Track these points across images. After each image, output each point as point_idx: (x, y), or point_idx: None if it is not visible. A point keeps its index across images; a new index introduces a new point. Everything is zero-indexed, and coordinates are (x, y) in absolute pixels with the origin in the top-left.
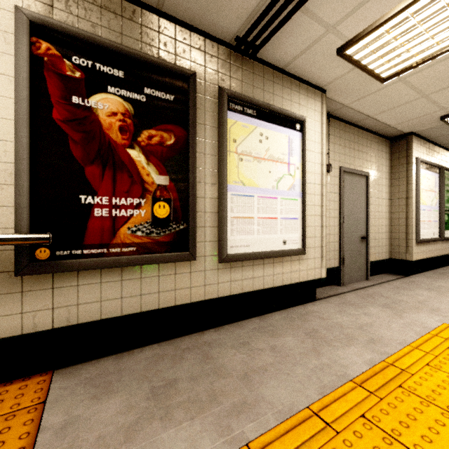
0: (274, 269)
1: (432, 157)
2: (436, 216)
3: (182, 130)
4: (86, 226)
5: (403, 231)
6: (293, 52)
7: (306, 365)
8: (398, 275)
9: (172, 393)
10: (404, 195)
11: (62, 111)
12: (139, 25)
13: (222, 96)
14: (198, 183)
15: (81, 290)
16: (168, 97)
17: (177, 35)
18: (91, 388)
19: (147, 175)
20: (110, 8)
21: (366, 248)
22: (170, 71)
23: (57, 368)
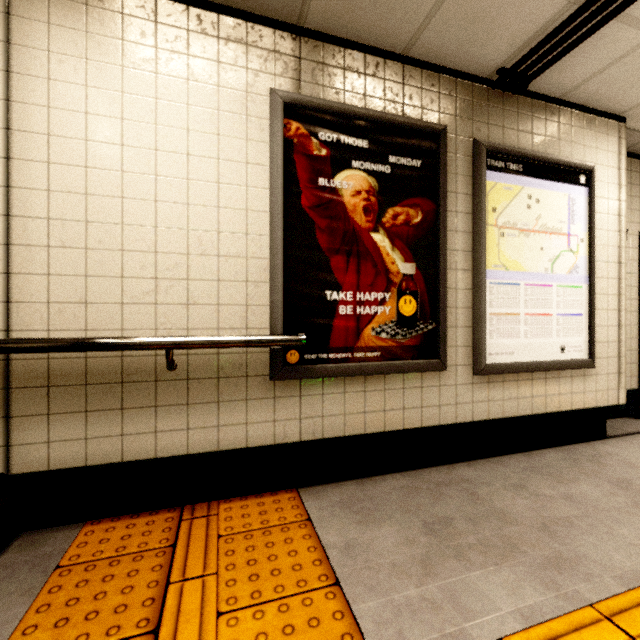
0: (547, 387)
1: None
2: None
3: (430, 203)
4: (331, 327)
5: None
6: (583, 74)
7: (635, 526)
8: None
9: (454, 533)
10: None
11: (309, 196)
12: (382, 80)
13: (479, 152)
14: (448, 270)
15: (325, 400)
16: (414, 164)
17: (424, 82)
18: (350, 513)
19: (392, 263)
20: (353, 68)
21: None
22: (417, 130)
23: (298, 487)
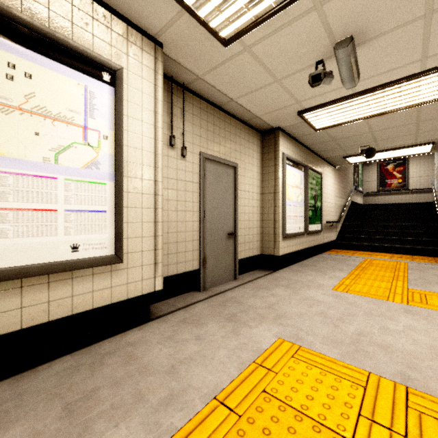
0: (52, 291)
1: (298, 155)
2: (301, 211)
3: None
4: None
5: (272, 226)
6: None
7: None
8: (268, 270)
9: None
10: (272, 190)
11: None
12: None
13: None
14: None
15: None
16: None
17: None
18: None
19: None
20: None
21: (234, 245)
22: None
23: None
